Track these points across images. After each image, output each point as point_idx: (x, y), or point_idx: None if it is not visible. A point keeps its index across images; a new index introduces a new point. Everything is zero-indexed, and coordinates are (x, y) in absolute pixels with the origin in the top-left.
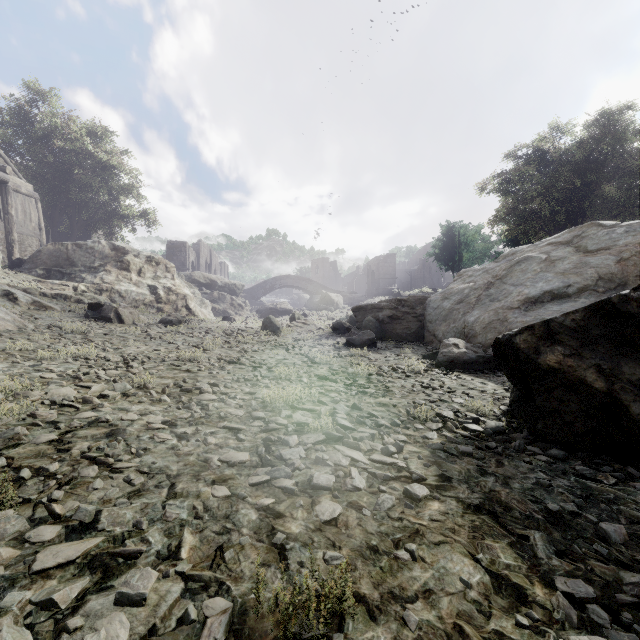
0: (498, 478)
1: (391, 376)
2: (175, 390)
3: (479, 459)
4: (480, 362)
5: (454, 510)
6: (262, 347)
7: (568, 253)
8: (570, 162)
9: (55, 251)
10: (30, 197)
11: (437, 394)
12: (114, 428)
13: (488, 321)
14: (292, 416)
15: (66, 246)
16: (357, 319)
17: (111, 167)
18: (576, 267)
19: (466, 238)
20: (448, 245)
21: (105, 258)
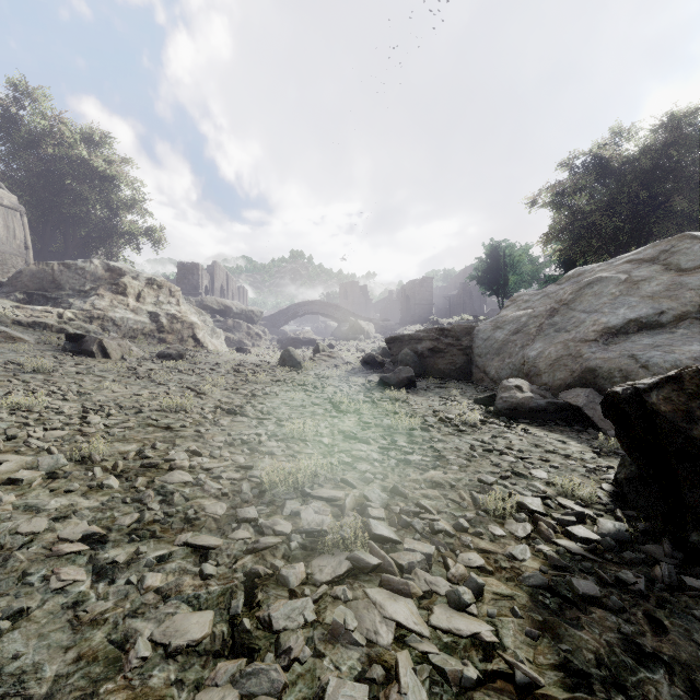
0: (670, 670)
1: (440, 431)
2: (135, 464)
3: (616, 612)
4: (551, 410)
5: None
6: (276, 388)
7: (655, 272)
8: (634, 171)
9: (39, 272)
10: (14, 210)
11: (507, 462)
12: None
13: (556, 356)
14: (301, 513)
15: (52, 266)
16: (392, 352)
17: (110, 177)
18: (668, 289)
19: (513, 259)
20: (492, 267)
21: (98, 280)
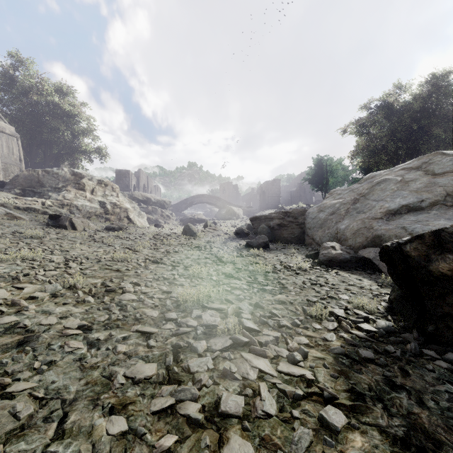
0: (409, 393)
1: (284, 273)
2: (101, 290)
3: (382, 366)
4: (353, 261)
5: (379, 447)
6: (181, 248)
7: (419, 175)
8: (409, 111)
9: (29, 176)
10: (12, 136)
11: (324, 290)
12: (29, 335)
13: (357, 228)
14: (202, 316)
15: (37, 172)
16: (254, 226)
17: (73, 115)
18: (427, 186)
19: (331, 167)
20: (318, 172)
21: (66, 181)
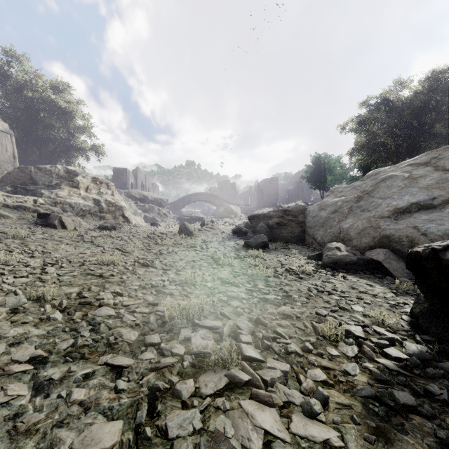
0: None
1: (286, 278)
2: (75, 302)
3: (430, 418)
4: (360, 263)
5: None
6: (176, 249)
7: (428, 171)
8: (409, 108)
9: (21, 173)
10: (6, 133)
11: (334, 300)
12: None
13: (362, 228)
14: (191, 339)
15: (30, 169)
16: (252, 225)
17: (69, 112)
18: (438, 183)
19: (330, 165)
20: (316, 170)
21: (60, 178)
